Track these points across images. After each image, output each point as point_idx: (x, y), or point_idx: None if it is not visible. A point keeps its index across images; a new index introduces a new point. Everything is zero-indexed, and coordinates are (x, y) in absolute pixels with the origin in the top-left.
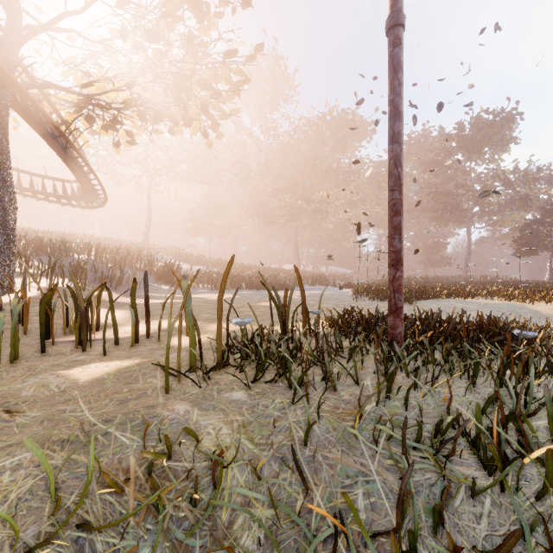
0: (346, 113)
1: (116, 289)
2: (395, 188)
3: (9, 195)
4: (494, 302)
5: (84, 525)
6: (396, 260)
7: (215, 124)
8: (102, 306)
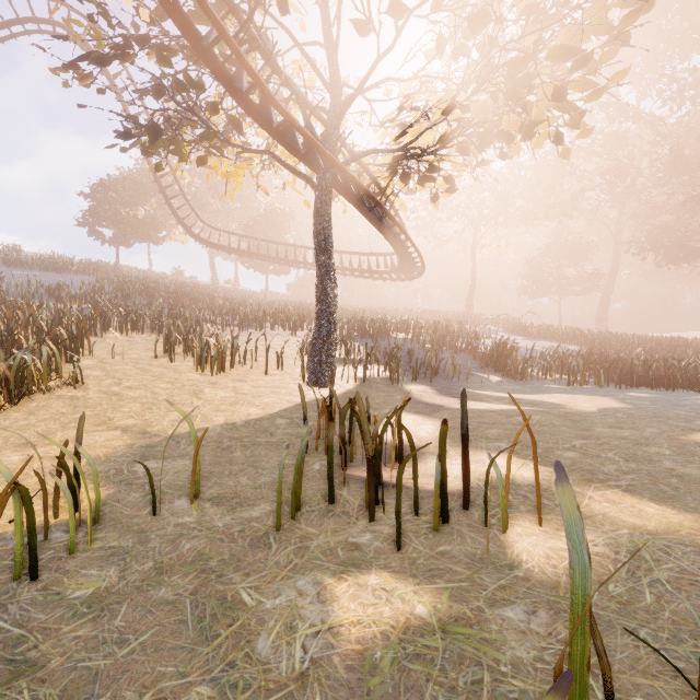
0: None
1: (431, 381)
2: None
3: (331, 283)
4: None
5: None
6: None
7: (577, 115)
8: (412, 409)
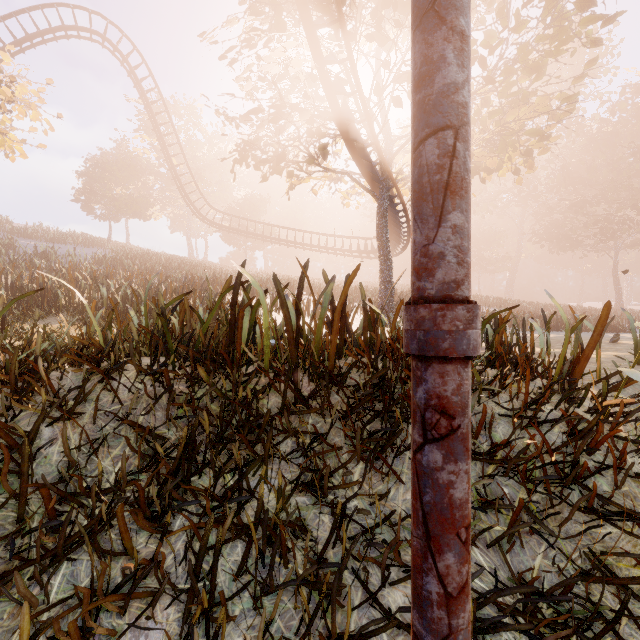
0: None
1: None
2: None
3: (390, 261)
4: None
5: None
6: None
7: (532, 162)
8: None
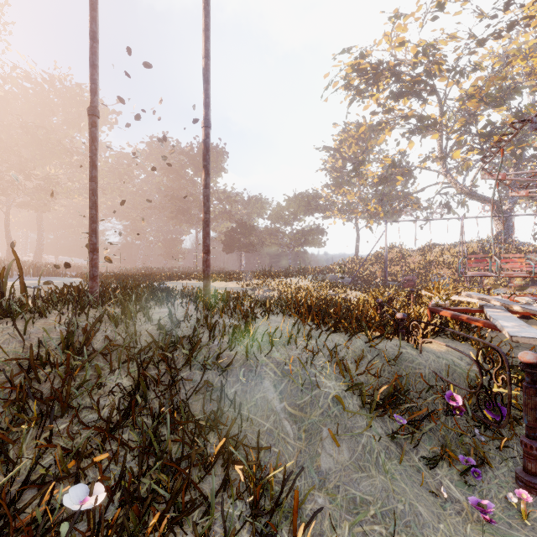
0: (83, 90)
1: None
2: (93, 208)
3: None
4: (194, 282)
5: None
6: (93, 249)
7: None
8: None
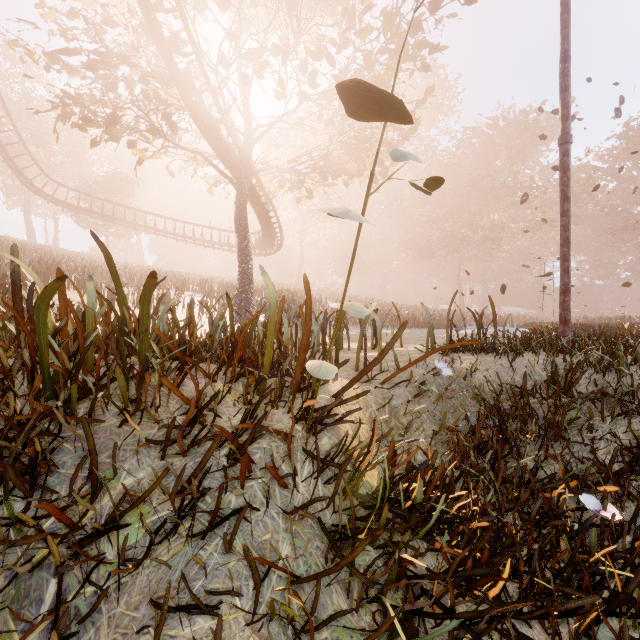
0: (527, 113)
1: None
2: (564, 245)
3: (249, 254)
4: None
5: (435, 373)
6: (565, 290)
7: (386, 172)
8: None
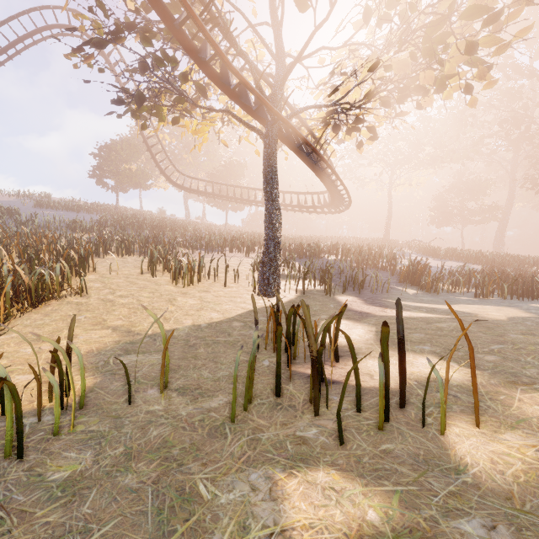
0: None
1: (358, 293)
2: None
3: (276, 213)
4: None
5: None
6: None
7: (485, 68)
8: (344, 316)
